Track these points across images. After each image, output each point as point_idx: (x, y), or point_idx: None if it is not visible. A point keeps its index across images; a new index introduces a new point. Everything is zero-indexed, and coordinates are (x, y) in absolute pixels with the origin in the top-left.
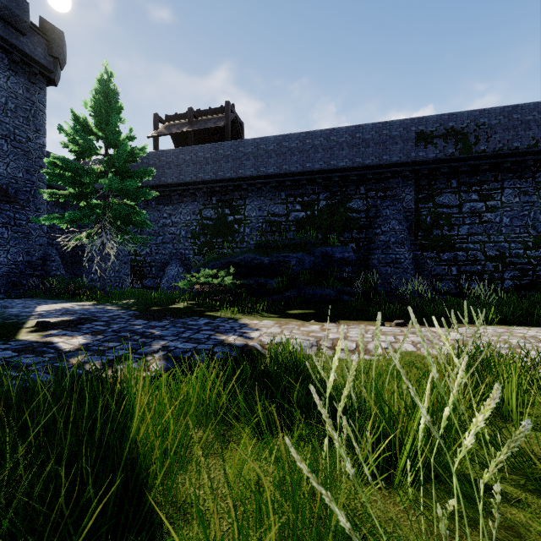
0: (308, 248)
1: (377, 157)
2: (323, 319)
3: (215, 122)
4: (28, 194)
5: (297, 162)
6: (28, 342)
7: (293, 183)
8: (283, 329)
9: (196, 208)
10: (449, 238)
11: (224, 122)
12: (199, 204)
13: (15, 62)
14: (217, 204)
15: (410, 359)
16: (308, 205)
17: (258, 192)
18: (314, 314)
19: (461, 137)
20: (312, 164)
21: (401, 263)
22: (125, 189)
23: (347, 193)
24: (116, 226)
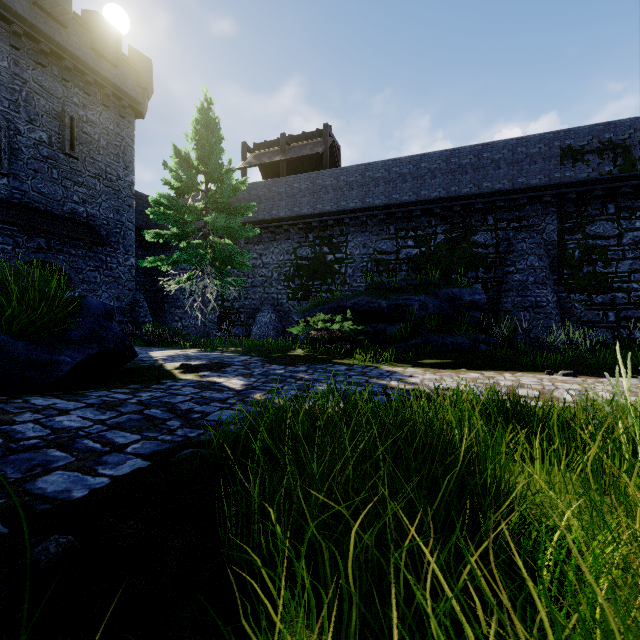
0: (432, 290)
1: (510, 180)
2: (467, 369)
3: (311, 148)
4: (118, 236)
5: (409, 190)
6: (196, 381)
7: (404, 215)
8: (440, 376)
9: (290, 246)
10: (604, 277)
11: (322, 148)
12: (293, 242)
13: (107, 96)
14: (314, 241)
15: None
16: (423, 240)
17: (362, 226)
18: (453, 363)
19: (621, 151)
20: (428, 192)
21: (542, 307)
22: (228, 227)
23: (470, 225)
24: (216, 268)
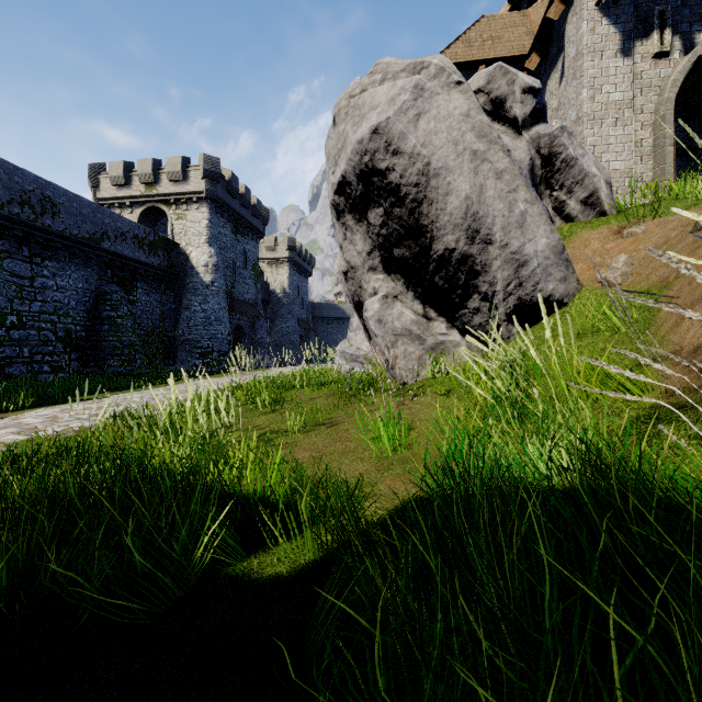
0: None
1: None
2: None
3: None
4: None
5: None
6: None
7: None
8: None
9: None
10: None
11: None
12: None
13: None
14: None
15: (38, 444)
16: None
17: None
18: None
19: None
20: None
21: None
22: None
23: None
24: None
